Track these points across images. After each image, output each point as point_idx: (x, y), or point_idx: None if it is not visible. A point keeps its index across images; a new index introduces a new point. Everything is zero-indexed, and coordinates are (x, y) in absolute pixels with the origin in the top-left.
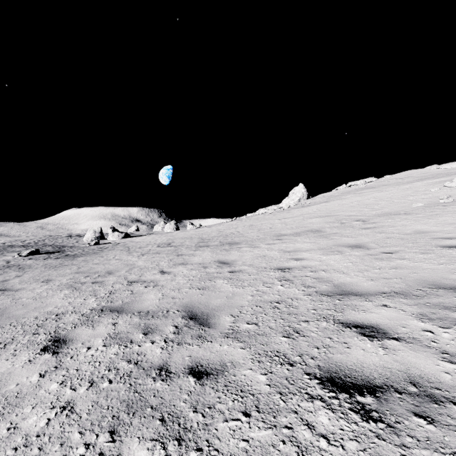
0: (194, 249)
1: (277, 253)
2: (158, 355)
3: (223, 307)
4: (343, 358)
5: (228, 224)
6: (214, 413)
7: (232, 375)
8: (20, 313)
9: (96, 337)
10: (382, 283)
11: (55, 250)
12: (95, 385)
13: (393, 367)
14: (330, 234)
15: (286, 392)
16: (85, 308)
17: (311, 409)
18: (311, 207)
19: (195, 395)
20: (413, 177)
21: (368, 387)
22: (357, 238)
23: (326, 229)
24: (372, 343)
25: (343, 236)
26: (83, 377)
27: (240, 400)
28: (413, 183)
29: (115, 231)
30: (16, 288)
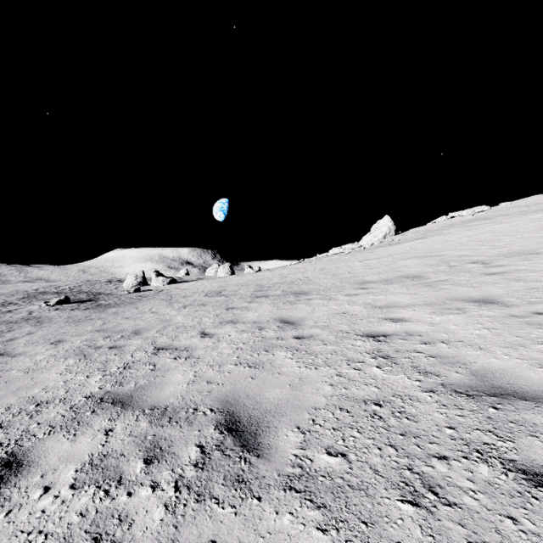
0: (249, 301)
1: (363, 309)
2: (155, 527)
3: (284, 407)
4: None
5: (293, 268)
6: None
7: None
8: None
9: (69, 461)
10: None
11: (89, 298)
12: None
13: None
14: (436, 281)
15: None
16: (81, 393)
17: None
18: (401, 245)
19: None
20: None
21: None
22: (481, 288)
23: (429, 275)
24: None
25: (457, 284)
26: None
27: None
28: None
29: (159, 275)
30: (15, 353)
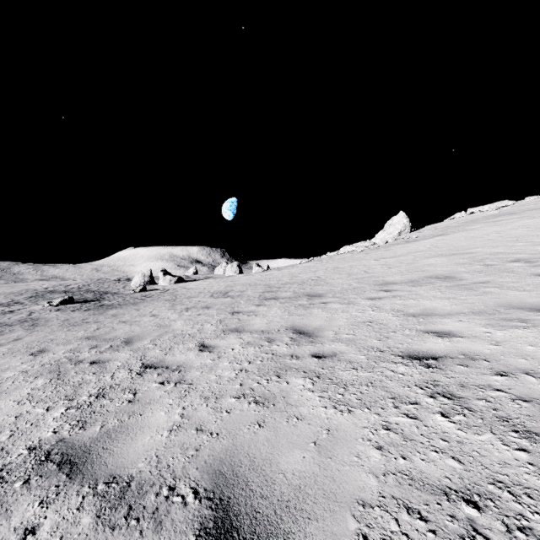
0: (256, 303)
1: (392, 317)
2: None
3: (310, 497)
4: None
5: (304, 266)
6: None
7: None
8: None
9: None
10: None
11: (95, 298)
12: None
13: None
14: (475, 283)
15: None
16: (27, 440)
17: None
18: (420, 242)
19: None
20: None
21: None
22: (539, 292)
23: (464, 275)
24: None
25: (504, 287)
26: None
27: None
28: None
29: (166, 274)
30: None
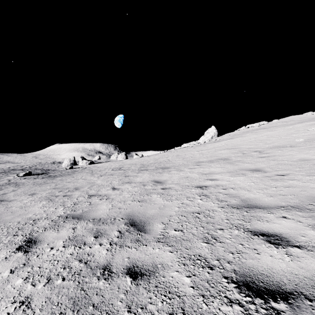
0: (137, 172)
1: (197, 175)
2: (104, 256)
3: (156, 216)
4: (254, 263)
5: (161, 155)
6: (146, 314)
7: (162, 276)
8: (8, 219)
9: (59, 239)
10: (280, 199)
11: (43, 172)
12: (51, 282)
13: (300, 273)
14: (235, 161)
15: (207, 295)
16: (55, 215)
17: (231, 313)
18: (220, 142)
19: (130, 294)
20: (294, 121)
21: (280, 293)
22: (256, 164)
23: (232, 158)
24: (278, 250)
25: (245, 162)
26: (43, 274)
27: (168, 302)
28: (295, 125)
29: (83, 159)
30: (10, 199)
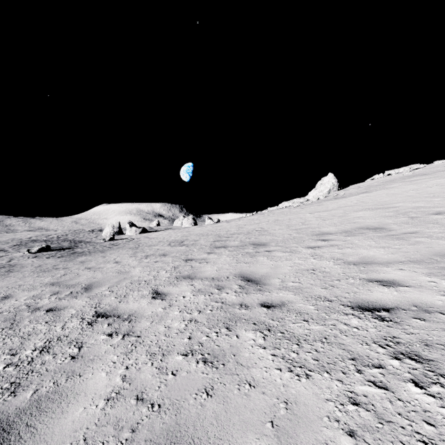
0: (208, 251)
1: (334, 265)
2: None
3: None
4: None
5: (248, 219)
6: None
7: None
8: None
9: None
10: None
11: (70, 246)
12: None
13: None
14: (404, 233)
15: None
16: None
17: None
18: (347, 199)
19: None
20: None
21: None
22: None
23: (392, 226)
24: None
25: (434, 237)
26: None
27: None
28: None
29: (132, 226)
30: None
